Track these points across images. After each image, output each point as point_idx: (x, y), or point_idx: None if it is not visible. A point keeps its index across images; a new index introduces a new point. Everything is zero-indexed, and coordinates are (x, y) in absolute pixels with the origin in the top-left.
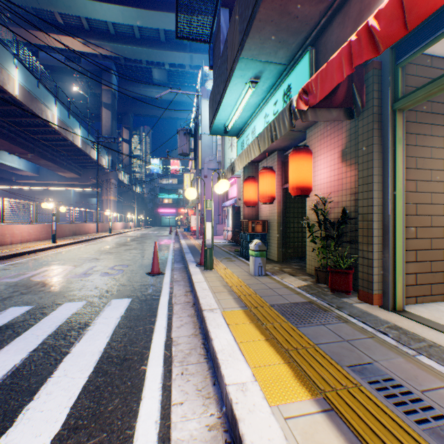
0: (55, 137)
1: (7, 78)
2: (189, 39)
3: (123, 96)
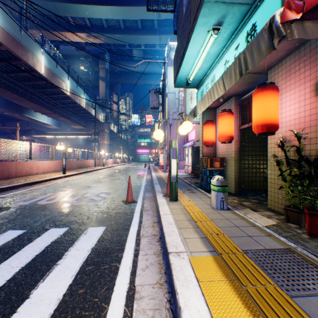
0: (68, 101)
1: (36, 61)
2: (157, 10)
3: (113, 72)
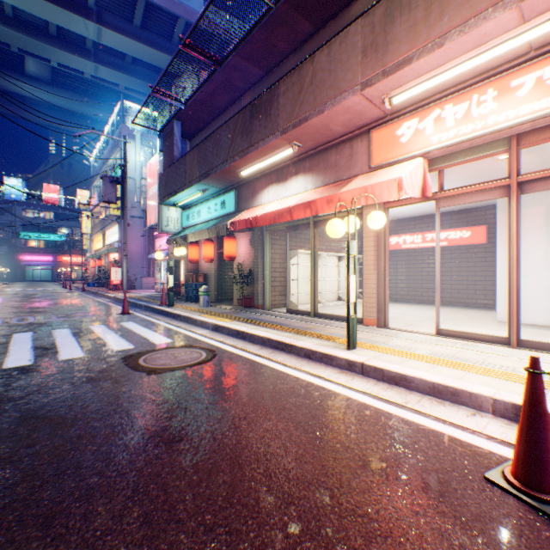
0: None
1: None
2: (144, 126)
3: None
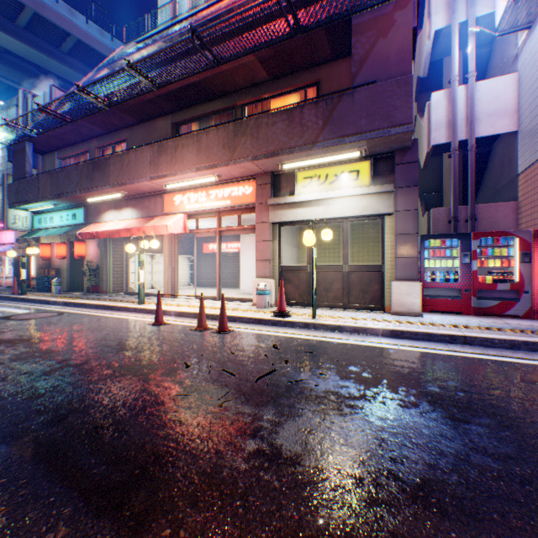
0: None
1: None
2: None
3: None
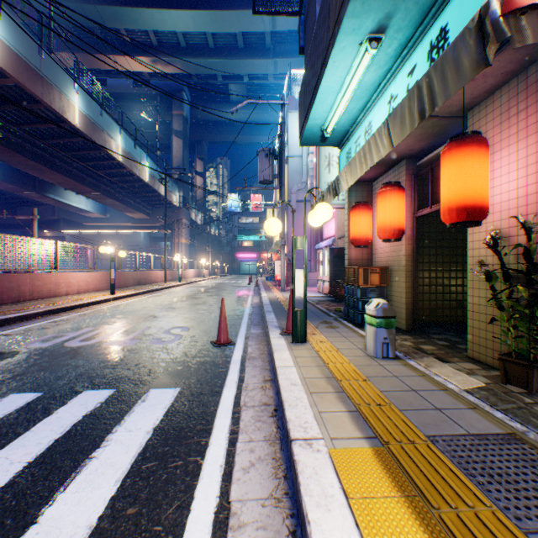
0: (120, 172)
1: (67, 105)
2: (271, 12)
3: (196, 122)
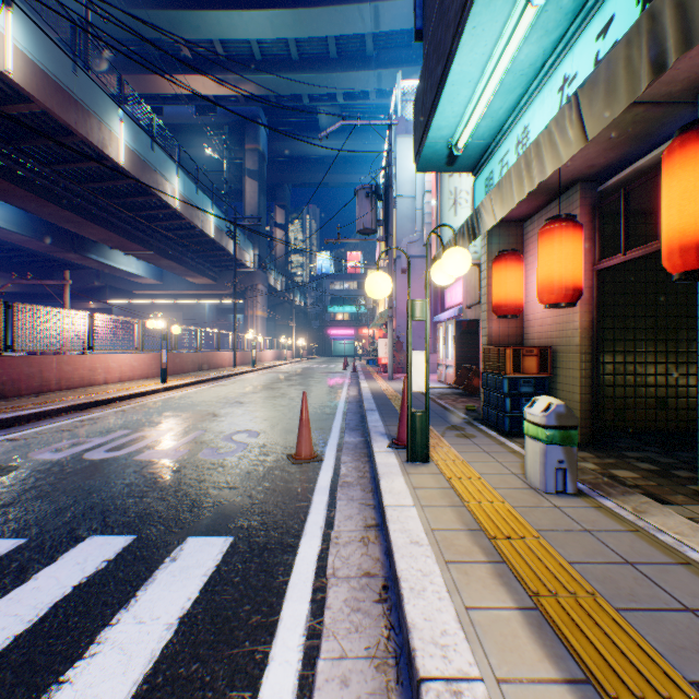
0: (178, 225)
1: (108, 137)
2: None
3: (275, 159)
